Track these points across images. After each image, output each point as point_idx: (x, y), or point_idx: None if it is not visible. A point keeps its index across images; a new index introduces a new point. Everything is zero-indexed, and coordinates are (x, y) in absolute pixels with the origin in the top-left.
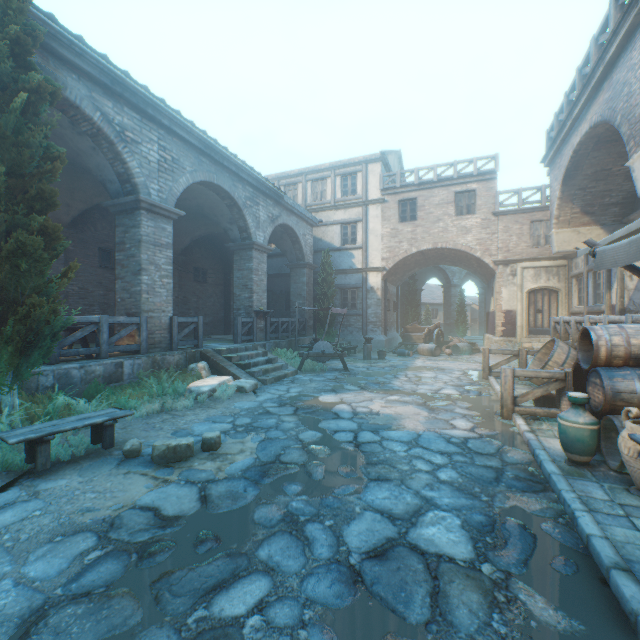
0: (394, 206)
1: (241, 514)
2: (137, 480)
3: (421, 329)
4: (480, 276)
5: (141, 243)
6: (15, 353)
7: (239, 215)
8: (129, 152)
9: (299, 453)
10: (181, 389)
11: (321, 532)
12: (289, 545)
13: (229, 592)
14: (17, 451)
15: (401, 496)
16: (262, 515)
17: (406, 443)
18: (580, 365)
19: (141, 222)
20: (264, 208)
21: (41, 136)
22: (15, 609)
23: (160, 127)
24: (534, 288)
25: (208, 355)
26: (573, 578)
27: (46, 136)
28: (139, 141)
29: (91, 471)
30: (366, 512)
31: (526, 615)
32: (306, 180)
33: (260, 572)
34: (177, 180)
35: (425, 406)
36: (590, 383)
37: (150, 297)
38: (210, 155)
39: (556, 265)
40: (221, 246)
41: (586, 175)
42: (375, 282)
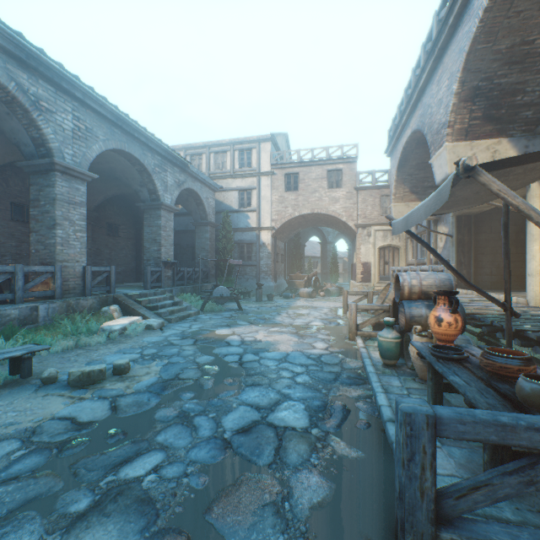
0: (281, 178)
1: (145, 415)
2: (55, 400)
3: (302, 277)
4: (347, 236)
5: (56, 201)
6: None
7: (149, 179)
8: (44, 120)
9: (195, 372)
10: (94, 328)
11: (206, 421)
12: (181, 431)
13: (133, 464)
14: None
15: (267, 394)
16: (161, 415)
17: (278, 360)
18: (395, 300)
19: (56, 182)
20: (171, 174)
21: None
22: None
23: (74, 99)
24: (383, 246)
25: (120, 299)
26: (366, 431)
27: None
28: (54, 110)
29: (11, 396)
30: (241, 406)
31: (332, 452)
32: (209, 152)
33: (157, 449)
34: (91, 147)
35: (297, 334)
36: (399, 311)
37: (64, 249)
38: (122, 127)
39: None
40: (133, 205)
41: (412, 165)
42: (266, 239)
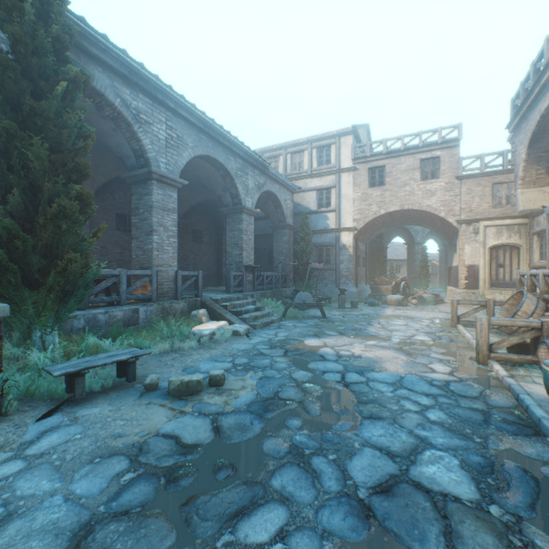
0: (364, 173)
1: (251, 445)
2: (157, 410)
3: (389, 282)
4: (442, 234)
5: (152, 208)
6: (56, 300)
7: (231, 184)
8: (143, 131)
9: (295, 391)
10: (186, 332)
11: (326, 465)
12: (299, 476)
13: (250, 519)
14: (59, 382)
15: (396, 434)
16: (270, 447)
17: (391, 384)
18: None
19: (152, 190)
20: (252, 177)
21: (76, 118)
22: (67, 523)
23: (167, 110)
24: (496, 244)
25: (207, 303)
26: None
27: (80, 118)
28: (151, 122)
29: (118, 401)
30: (365, 448)
31: None
32: (286, 153)
33: (276, 501)
34: (181, 154)
35: (402, 351)
36: None
37: (159, 254)
38: (208, 133)
39: (517, 223)
40: (214, 211)
41: None
42: (347, 240)
